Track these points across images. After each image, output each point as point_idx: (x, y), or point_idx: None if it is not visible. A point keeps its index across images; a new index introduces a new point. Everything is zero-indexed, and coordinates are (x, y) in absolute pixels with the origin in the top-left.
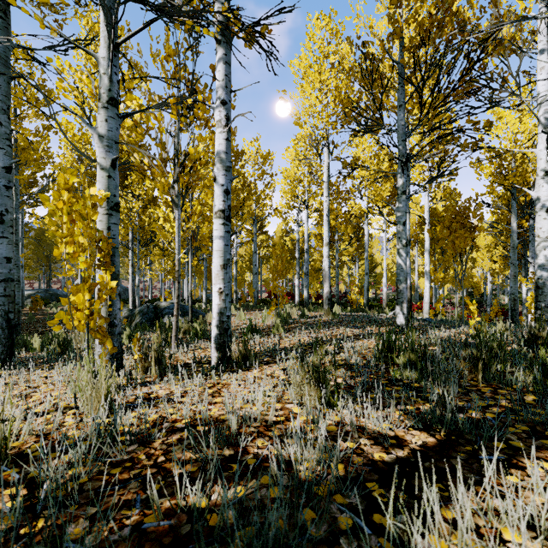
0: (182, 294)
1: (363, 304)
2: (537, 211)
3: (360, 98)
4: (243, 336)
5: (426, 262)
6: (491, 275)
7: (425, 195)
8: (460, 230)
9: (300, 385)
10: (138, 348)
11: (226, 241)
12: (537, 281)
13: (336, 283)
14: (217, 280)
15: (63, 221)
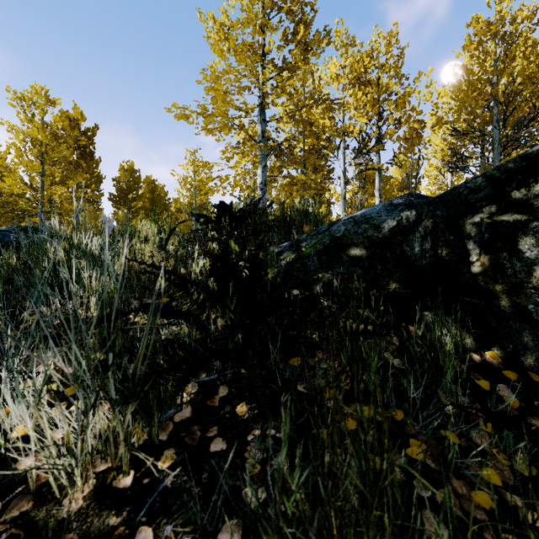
0: None
1: None
2: None
3: None
4: None
5: None
6: None
7: None
8: None
9: None
10: None
11: None
12: None
13: None
14: None
15: None
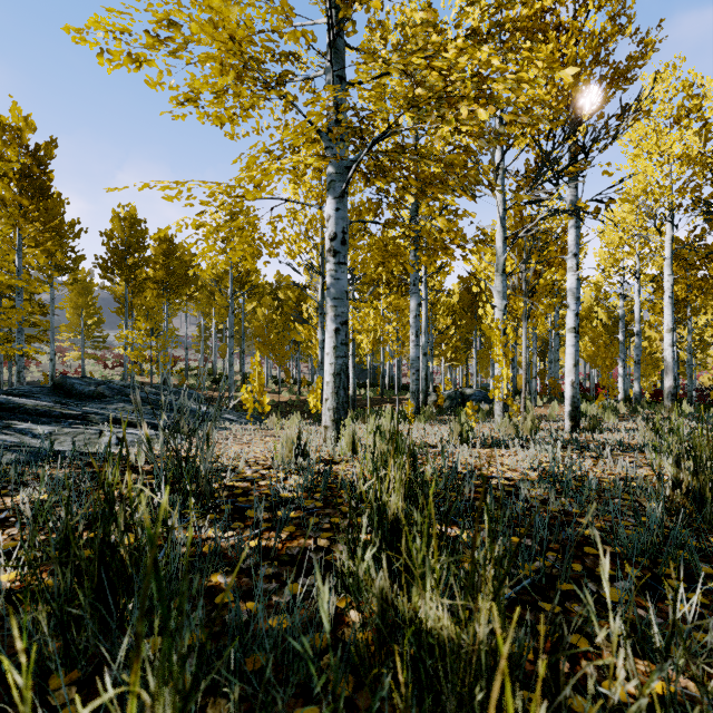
0: (454, 382)
1: None
2: None
3: (712, 185)
4: None
5: None
6: None
7: None
8: None
9: (645, 433)
10: (520, 414)
11: (576, 348)
12: None
13: (688, 375)
14: (570, 374)
15: (496, 345)
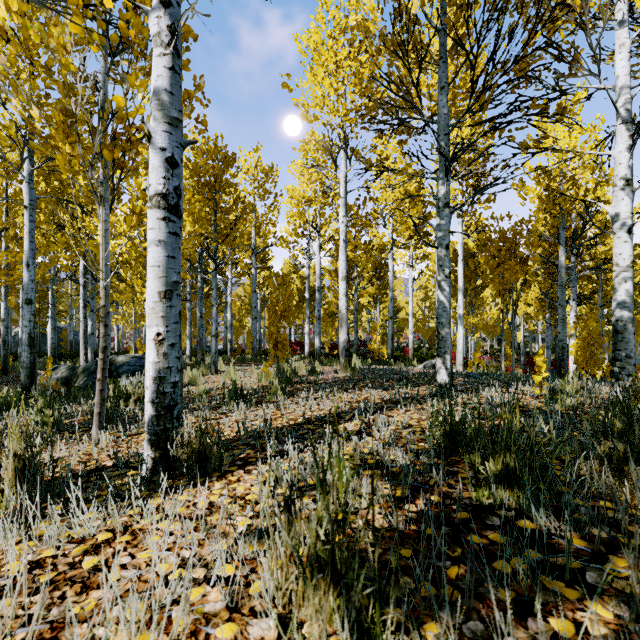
0: None
1: (387, 355)
2: (615, 231)
3: (389, 73)
4: (221, 406)
5: (460, 304)
6: (525, 320)
7: (459, 225)
8: (510, 261)
9: (287, 571)
10: None
11: (170, 249)
12: (615, 323)
13: (355, 330)
14: (153, 319)
15: None
